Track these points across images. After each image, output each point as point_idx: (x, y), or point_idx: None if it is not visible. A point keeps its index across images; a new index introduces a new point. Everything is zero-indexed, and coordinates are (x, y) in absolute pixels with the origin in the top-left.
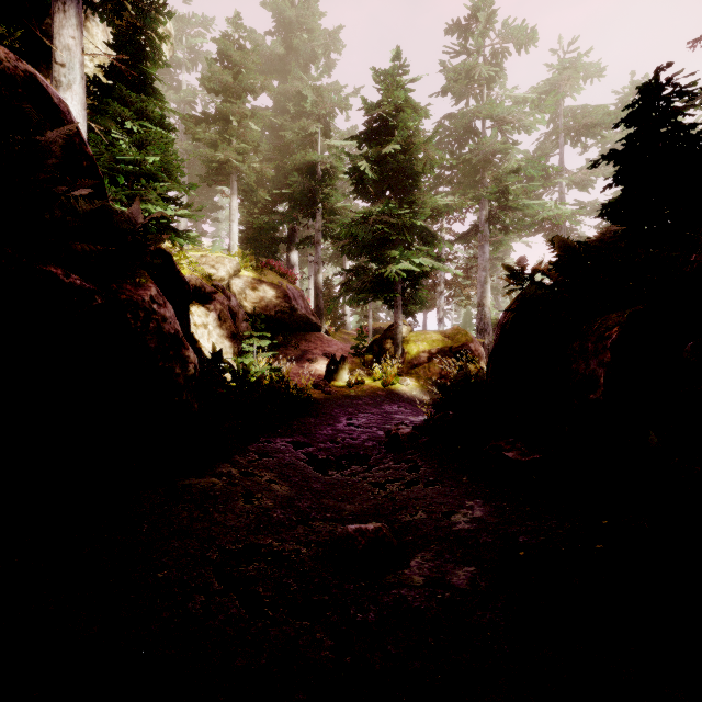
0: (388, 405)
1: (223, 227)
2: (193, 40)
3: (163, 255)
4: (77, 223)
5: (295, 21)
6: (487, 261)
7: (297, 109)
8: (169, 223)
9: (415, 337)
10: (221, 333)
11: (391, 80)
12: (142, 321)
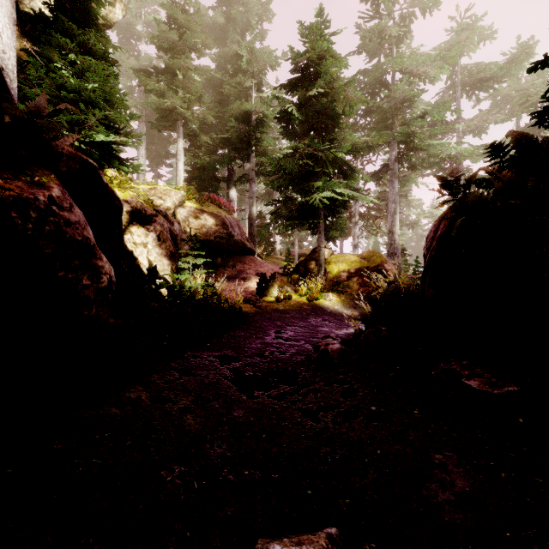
0: (314, 318)
1: None
2: (150, 16)
3: (86, 164)
4: None
5: None
6: (396, 195)
7: (234, 67)
8: (112, 150)
9: (335, 258)
10: (159, 252)
11: (315, 31)
12: (33, 223)
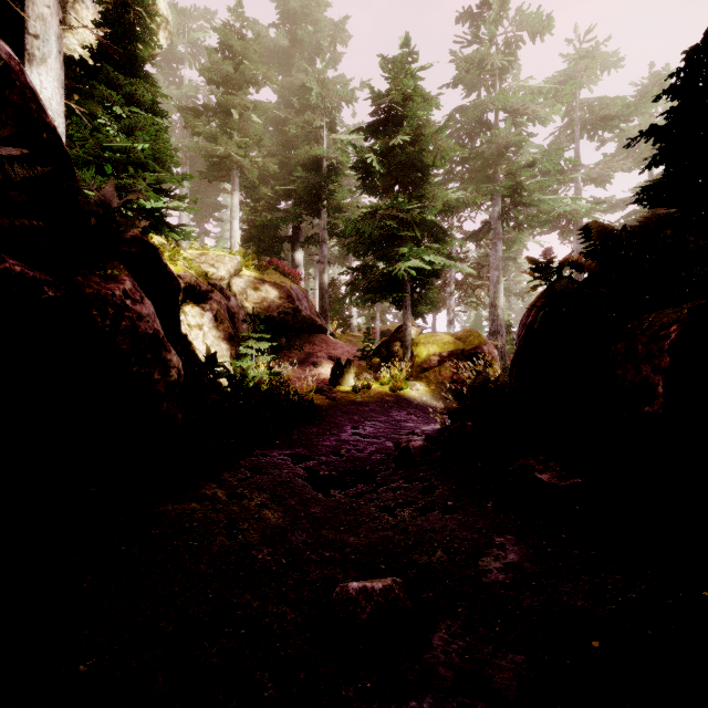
0: (397, 412)
1: (227, 228)
2: (195, 34)
3: (147, 246)
4: (23, 199)
5: (300, 12)
6: (500, 260)
7: (302, 102)
8: (161, 216)
9: (424, 339)
10: (217, 335)
11: (399, 67)
12: (111, 319)
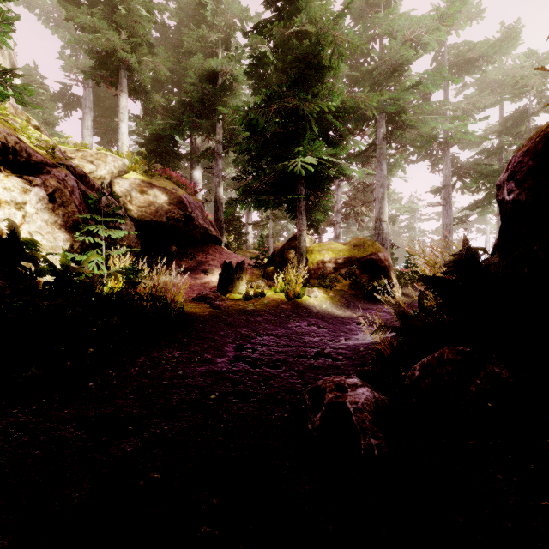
0: (296, 322)
1: None
2: None
3: None
4: None
5: None
6: (385, 178)
7: (197, 17)
8: None
9: (319, 247)
10: (50, 220)
11: None
12: None
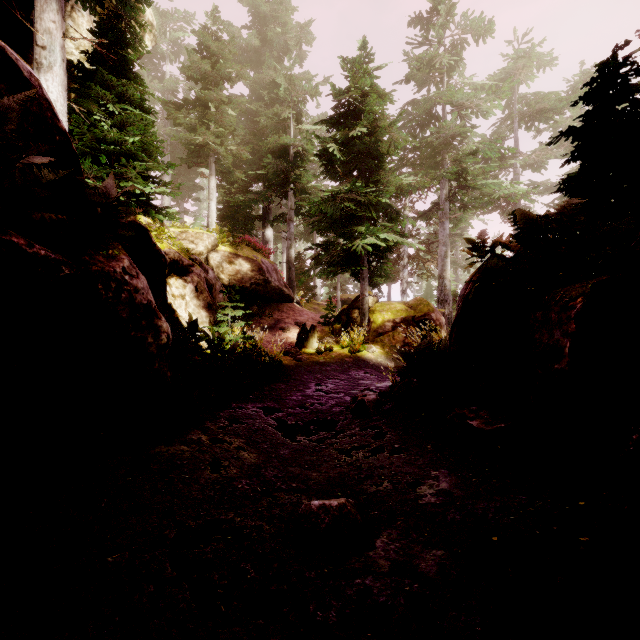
0: (355, 371)
1: (204, 207)
2: (176, 33)
3: (139, 228)
4: (44, 194)
5: (269, 15)
6: (447, 237)
7: (271, 96)
8: (149, 200)
9: (380, 307)
10: (197, 304)
11: (357, 67)
12: (113, 292)
